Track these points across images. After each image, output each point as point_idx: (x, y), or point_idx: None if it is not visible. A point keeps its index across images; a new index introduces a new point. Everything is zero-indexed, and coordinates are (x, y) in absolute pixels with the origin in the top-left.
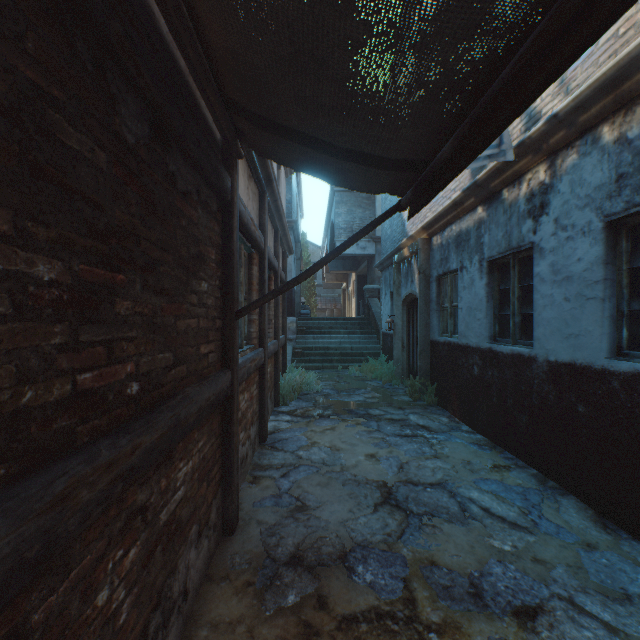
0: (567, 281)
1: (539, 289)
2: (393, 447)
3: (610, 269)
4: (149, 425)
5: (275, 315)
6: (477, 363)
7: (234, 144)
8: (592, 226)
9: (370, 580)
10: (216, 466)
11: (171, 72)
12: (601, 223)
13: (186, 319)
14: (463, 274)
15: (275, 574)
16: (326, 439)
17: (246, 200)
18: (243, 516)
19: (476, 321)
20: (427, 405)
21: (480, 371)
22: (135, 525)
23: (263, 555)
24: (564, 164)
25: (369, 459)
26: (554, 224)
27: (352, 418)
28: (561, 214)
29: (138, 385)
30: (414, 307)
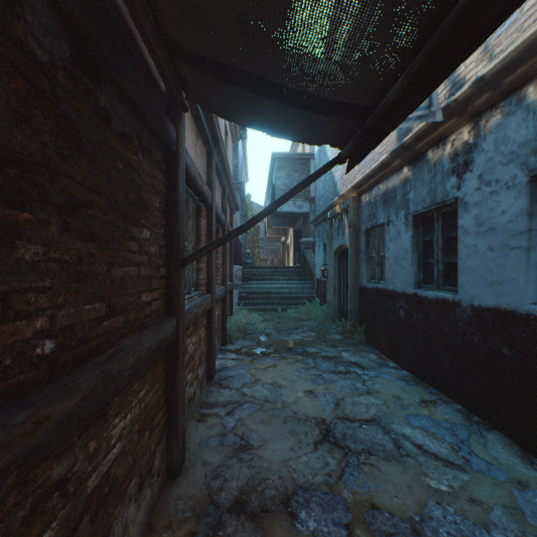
0: (491, 232)
1: (463, 240)
2: (329, 383)
3: (534, 220)
4: (64, 390)
5: (223, 264)
6: (403, 307)
7: (178, 95)
8: (517, 180)
9: (313, 528)
10: (160, 412)
11: (103, 1)
12: (526, 177)
13: (123, 267)
14: (390, 227)
15: (218, 523)
16: (268, 376)
17: (194, 156)
18: (189, 456)
19: (402, 269)
20: (357, 343)
21: (406, 314)
22: (49, 505)
23: (207, 500)
24: (488, 124)
25: (308, 395)
26: (478, 180)
27: (291, 356)
28: (485, 170)
29: (54, 342)
30: (344, 257)
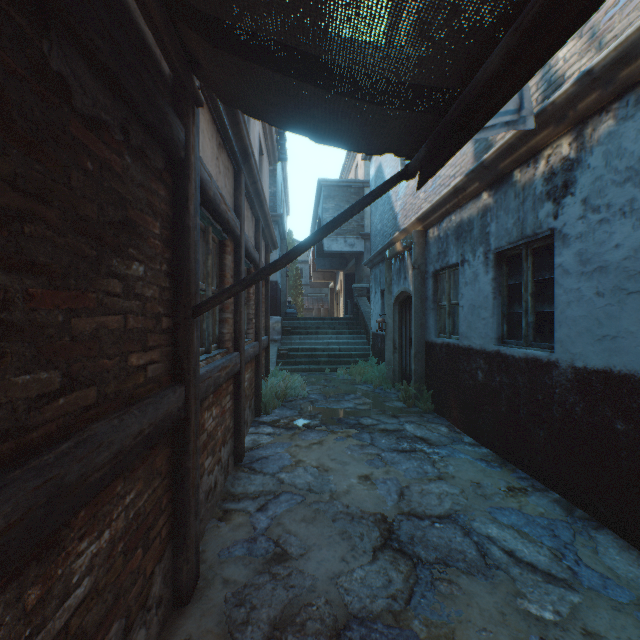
0: (600, 272)
1: (562, 283)
2: (390, 465)
3: None
4: None
5: (256, 314)
6: (482, 367)
7: (188, 80)
8: (636, 204)
9: None
10: (162, 517)
11: None
12: None
13: (96, 316)
14: (465, 268)
15: None
16: (313, 456)
17: (215, 172)
18: (205, 572)
19: (480, 320)
20: (423, 412)
21: (485, 376)
22: None
23: (226, 639)
24: (596, 133)
25: (363, 482)
26: (582, 205)
27: (342, 429)
28: (592, 193)
29: None
30: (407, 306)
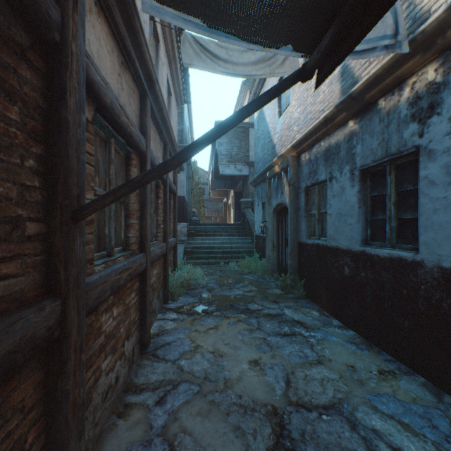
0: None
1: (427, 192)
2: (275, 349)
3: None
4: None
5: (164, 220)
6: (348, 264)
7: None
8: None
9: None
10: None
11: None
12: None
13: None
14: (332, 184)
15: None
16: (209, 341)
17: (116, 86)
18: None
19: (347, 226)
20: (297, 298)
21: (351, 272)
22: None
23: None
24: None
25: (253, 368)
26: (449, 123)
27: (234, 314)
28: None
29: None
30: (283, 214)
